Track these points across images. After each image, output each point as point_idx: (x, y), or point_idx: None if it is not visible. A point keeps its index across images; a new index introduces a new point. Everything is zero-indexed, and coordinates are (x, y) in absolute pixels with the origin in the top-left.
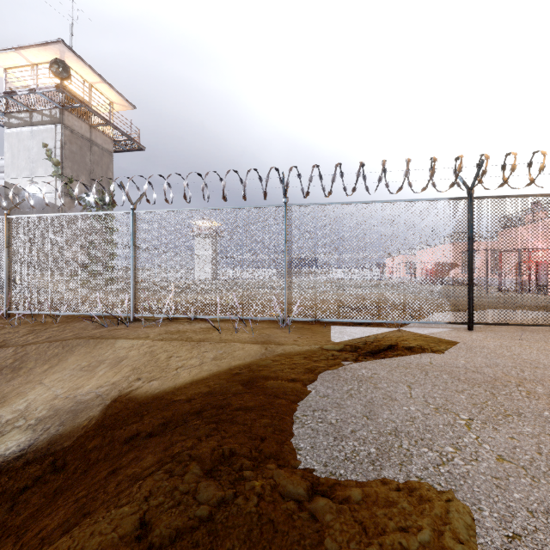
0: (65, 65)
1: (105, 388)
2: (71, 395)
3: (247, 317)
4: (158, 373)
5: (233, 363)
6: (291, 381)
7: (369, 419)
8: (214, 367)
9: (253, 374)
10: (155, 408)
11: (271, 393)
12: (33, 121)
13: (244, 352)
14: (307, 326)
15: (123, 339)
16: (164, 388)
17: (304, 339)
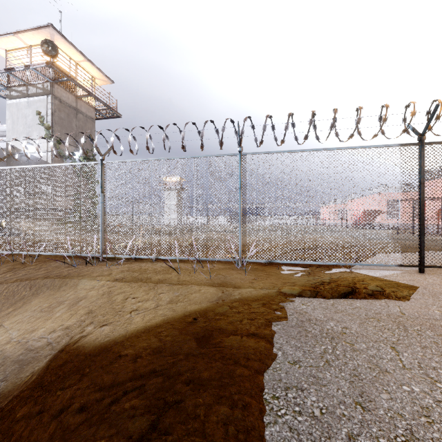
0: (54, 45)
1: (57, 334)
2: (24, 341)
3: (205, 258)
4: (111, 319)
5: (188, 308)
6: (252, 337)
7: (365, 410)
8: (169, 313)
9: (208, 326)
10: (98, 366)
11: (229, 356)
12: (29, 93)
13: (200, 296)
14: (260, 268)
15: (86, 280)
16: (114, 337)
17: (260, 282)
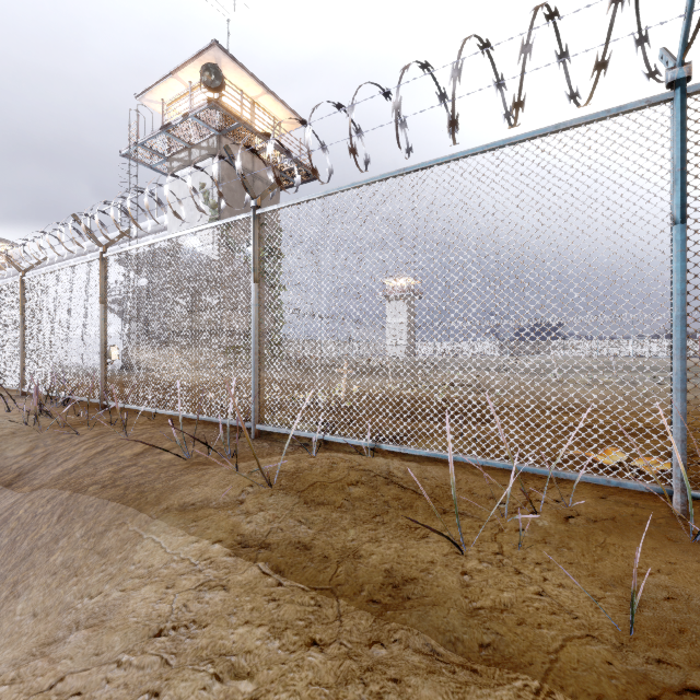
0: (218, 71)
1: None
2: None
3: (526, 466)
4: None
5: None
6: None
7: None
8: None
9: None
10: None
11: None
12: (191, 160)
13: None
14: None
15: (165, 527)
16: None
17: None
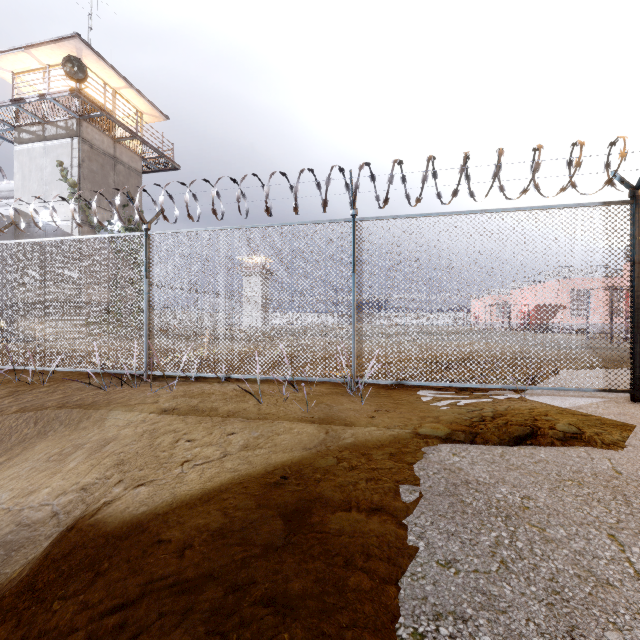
0: (81, 64)
1: (68, 499)
2: (17, 509)
3: (300, 378)
4: (152, 475)
5: (273, 460)
6: (375, 513)
7: None
8: (242, 467)
9: (304, 492)
10: (124, 560)
11: (337, 551)
12: (46, 135)
13: (292, 440)
14: (385, 392)
15: (118, 412)
16: (155, 507)
17: (384, 416)
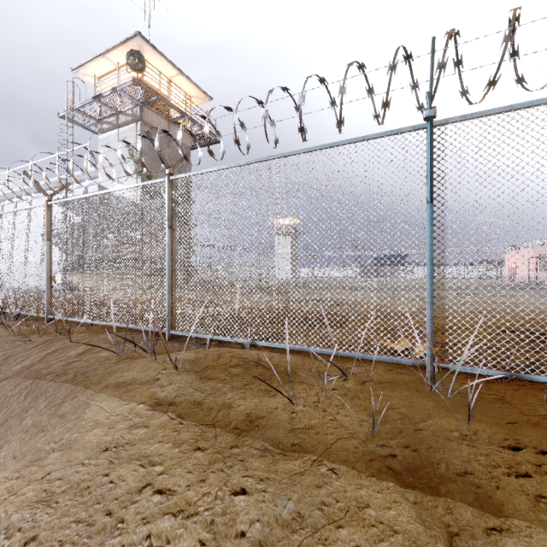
0: (141, 56)
1: None
2: None
3: (346, 353)
4: None
5: None
6: None
7: None
8: None
9: None
10: None
11: None
12: (119, 123)
13: None
14: (489, 390)
15: (105, 397)
16: None
17: None
